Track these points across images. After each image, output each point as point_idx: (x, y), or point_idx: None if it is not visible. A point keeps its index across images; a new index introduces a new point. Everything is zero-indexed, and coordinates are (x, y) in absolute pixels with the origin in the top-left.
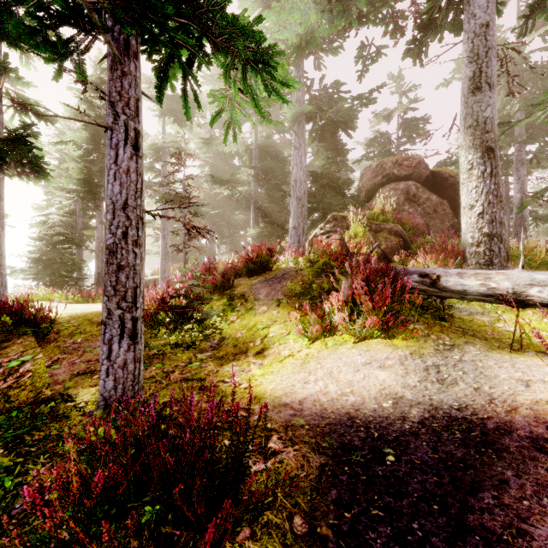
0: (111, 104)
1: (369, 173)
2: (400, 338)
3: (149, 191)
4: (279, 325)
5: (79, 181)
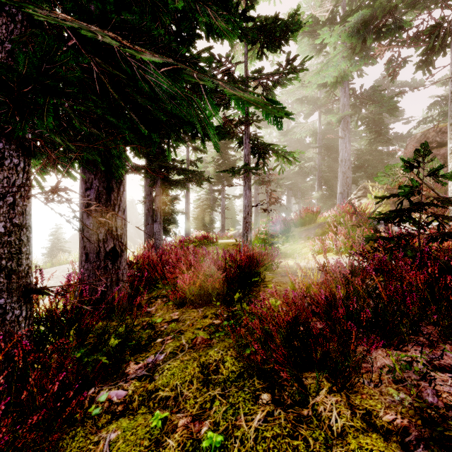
0: (244, 179)
1: (413, 142)
2: None
3: None
4: (307, 248)
5: (214, 176)
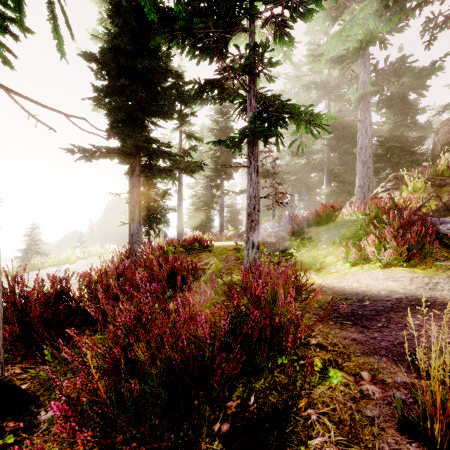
0: (249, 157)
1: (446, 126)
2: (421, 268)
3: None
4: (333, 256)
5: (211, 170)
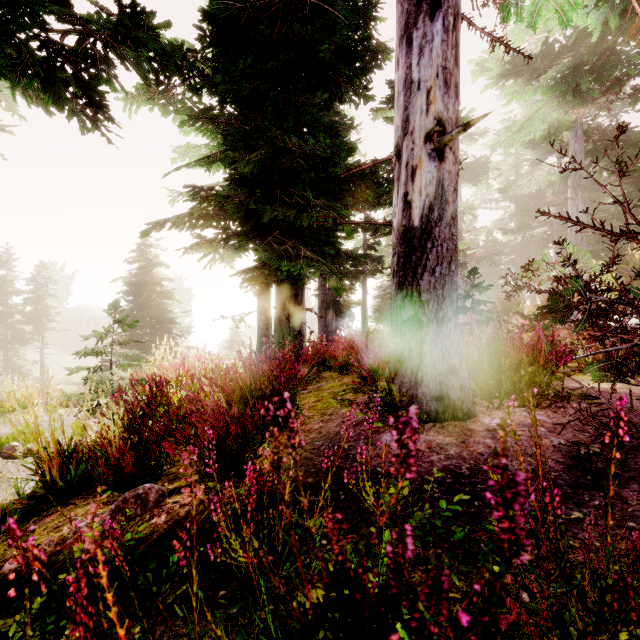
0: None
1: None
2: None
3: None
4: None
5: None
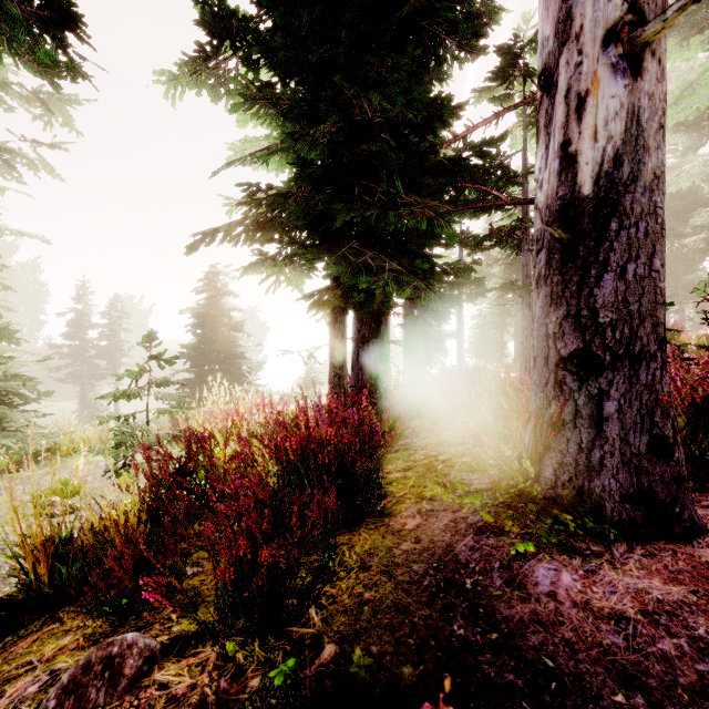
0: (522, 296)
1: None
2: None
3: None
4: None
5: (502, 280)
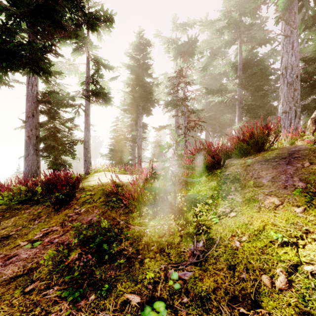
0: None
1: None
2: None
3: (168, 107)
4: None
5: (129, 104)
